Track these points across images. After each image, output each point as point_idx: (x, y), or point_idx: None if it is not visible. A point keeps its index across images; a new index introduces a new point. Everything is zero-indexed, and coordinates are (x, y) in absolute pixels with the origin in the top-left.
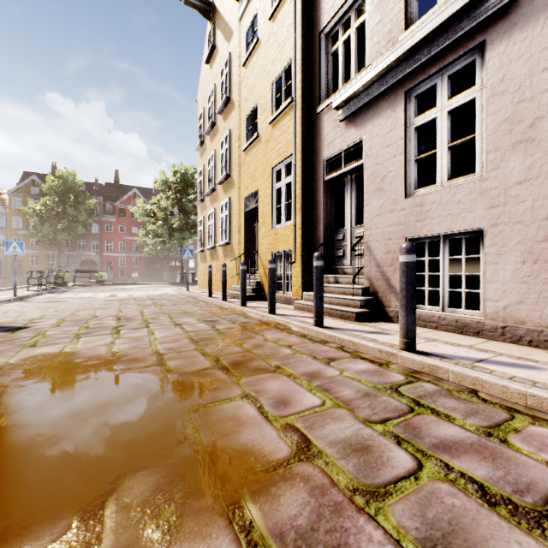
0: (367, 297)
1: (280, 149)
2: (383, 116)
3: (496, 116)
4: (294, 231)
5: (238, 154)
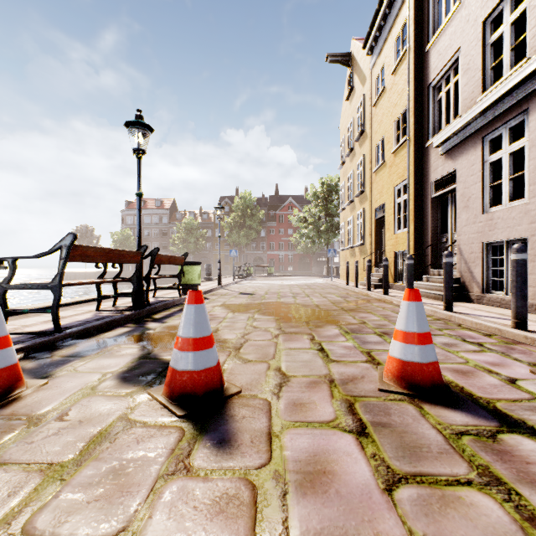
0: (455, 285)
1: (399, 173)
2: (468, 154)
3: (533, 161)
4: (407, 237)
5: (370, 175)
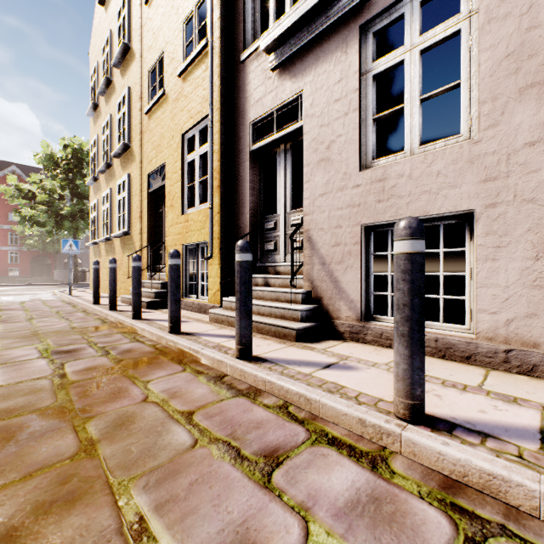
0: (310, 305)
1: (192, 109)
2: (329, 61)
3: (494, 51)
4: (210, 216)
5: (139, 118)
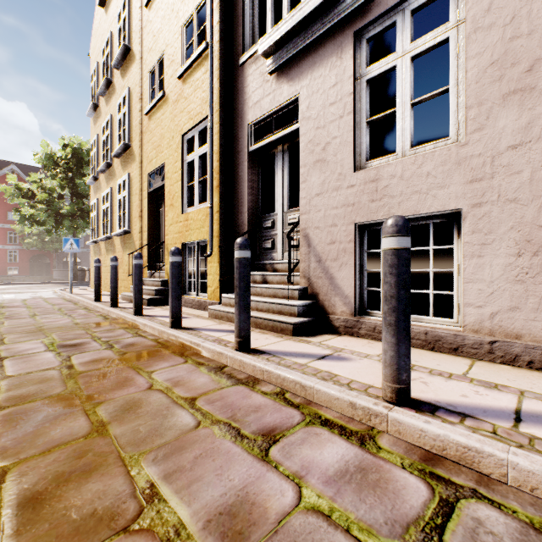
0: (306, 301)
1: (192, 110)
2: (325, 66)
3: (480, 59)
4: (209, 215)
5: (139, 119)
